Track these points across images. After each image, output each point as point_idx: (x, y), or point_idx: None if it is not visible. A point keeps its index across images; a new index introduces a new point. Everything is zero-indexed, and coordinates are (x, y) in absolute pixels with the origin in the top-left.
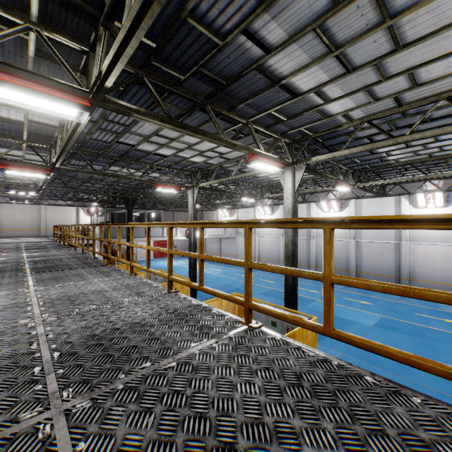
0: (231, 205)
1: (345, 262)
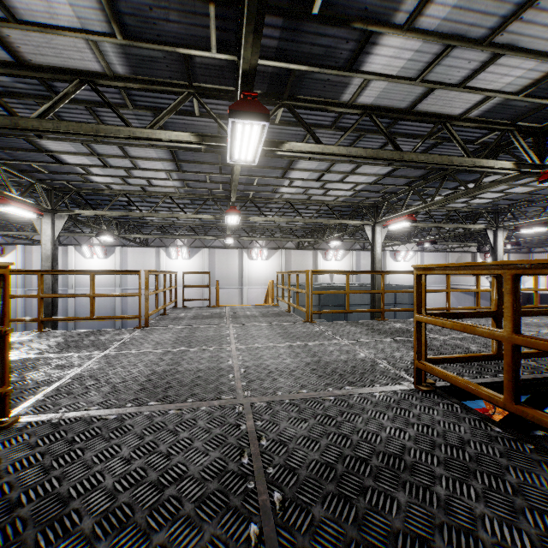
0: None
1: (111, 311)
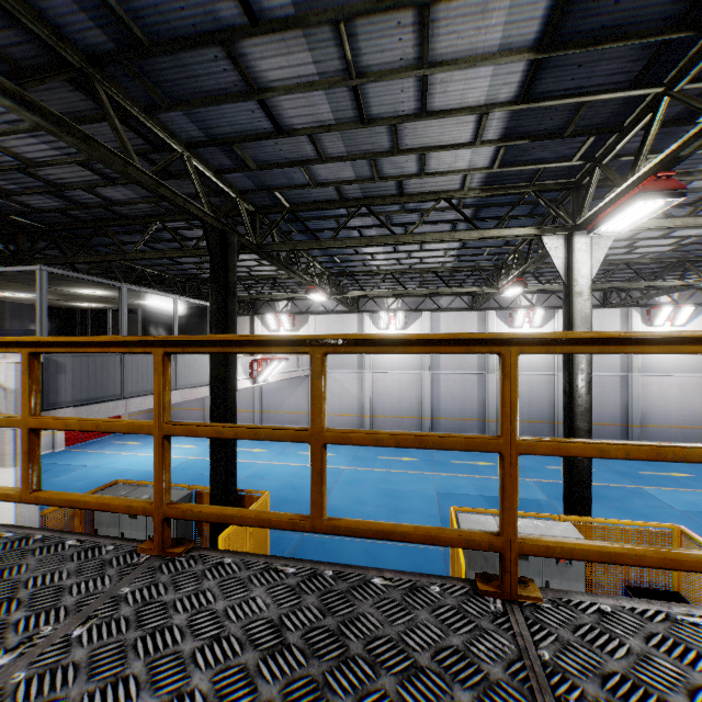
0: (295, 307)
1: (548, 409)
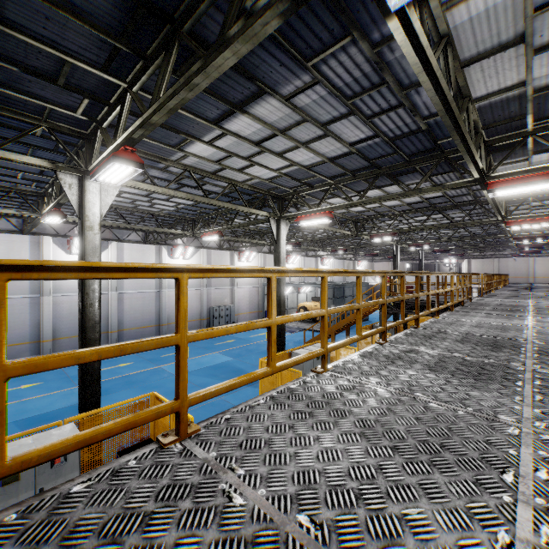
0: None
1: (103, 322)
